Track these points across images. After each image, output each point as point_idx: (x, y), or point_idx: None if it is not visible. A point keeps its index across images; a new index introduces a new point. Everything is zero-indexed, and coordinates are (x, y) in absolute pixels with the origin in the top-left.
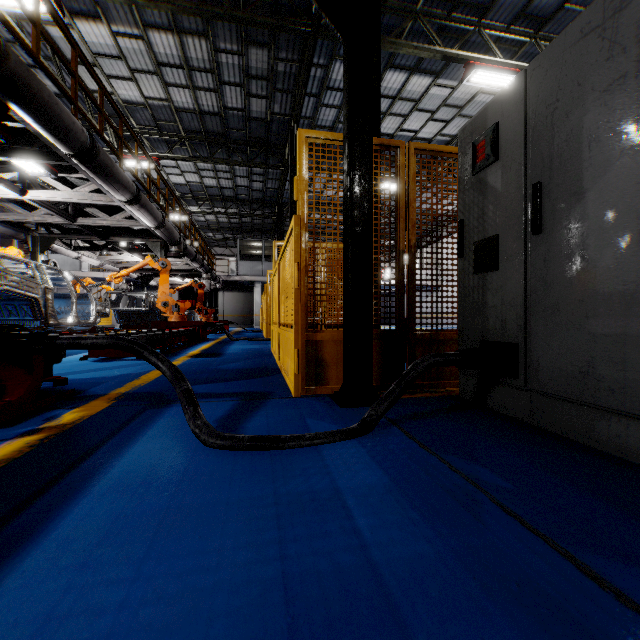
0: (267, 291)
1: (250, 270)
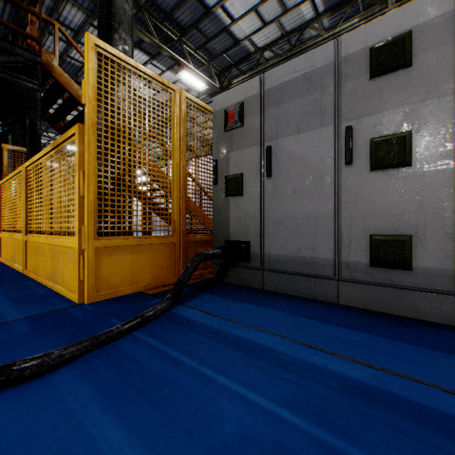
0: None
1: None
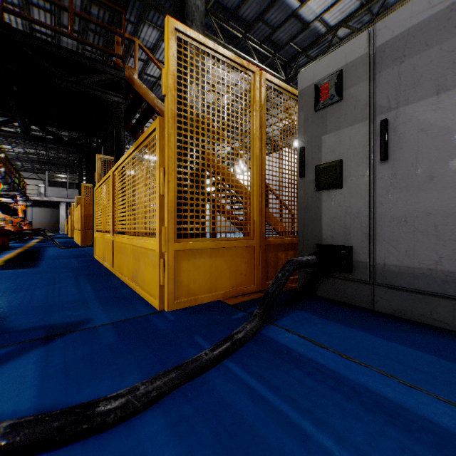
0: (72, 213)
1: (57, 194)
